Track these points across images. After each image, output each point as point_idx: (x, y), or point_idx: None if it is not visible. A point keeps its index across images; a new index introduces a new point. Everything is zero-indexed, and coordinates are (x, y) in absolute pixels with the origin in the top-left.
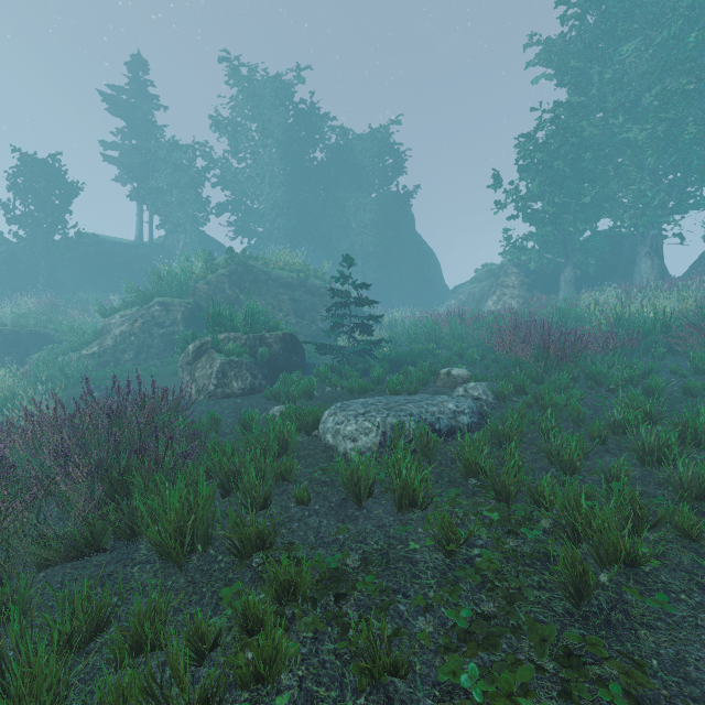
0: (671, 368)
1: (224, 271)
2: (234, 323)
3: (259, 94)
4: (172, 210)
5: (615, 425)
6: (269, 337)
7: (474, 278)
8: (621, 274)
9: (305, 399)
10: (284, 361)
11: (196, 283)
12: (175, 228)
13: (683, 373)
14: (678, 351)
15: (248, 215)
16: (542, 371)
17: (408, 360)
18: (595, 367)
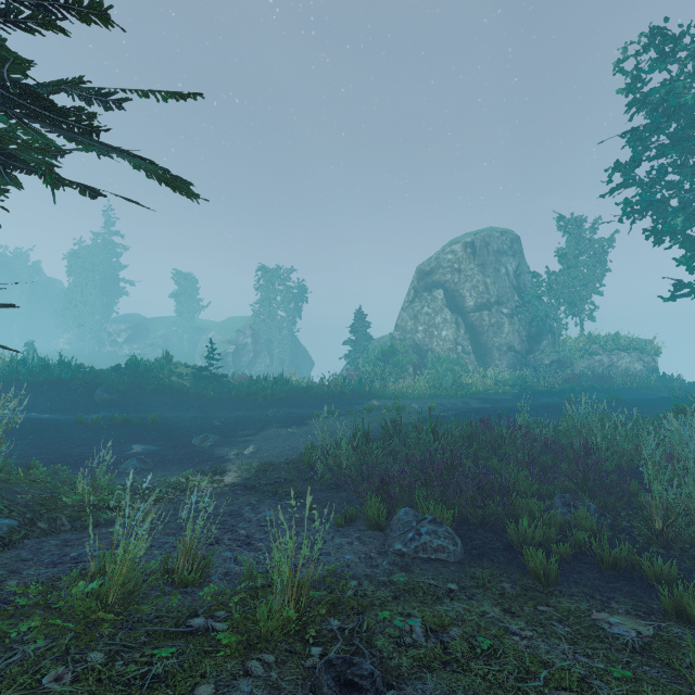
0: None
1: None
2: None
3: None
4: None
5: None
6: None
7: None
8: None
9: None
10: None
11: None
12: None
13: None
14: None
15: None
16: None
17: None
18: None
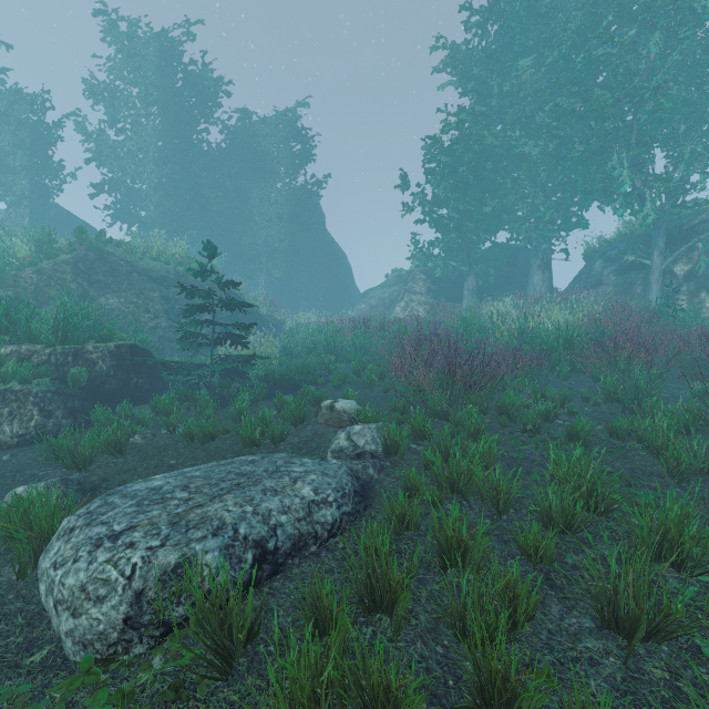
0: (582, 394)
1: (66, 257)
2: (32, 330)
3: (140, 50)
4: (13, 177)
5: (552, 519)
6: (92, 351)
7: (384, 282)
8: (516, 286)
9: (113, 454)
10: (118, 385)
11: (19, 271)
12: (18, 200)
13: (596, 401)
14: (579, 369)
15: (125, 194)
16: (447, 405)
17: (296, 379)
18: (508, 398)
